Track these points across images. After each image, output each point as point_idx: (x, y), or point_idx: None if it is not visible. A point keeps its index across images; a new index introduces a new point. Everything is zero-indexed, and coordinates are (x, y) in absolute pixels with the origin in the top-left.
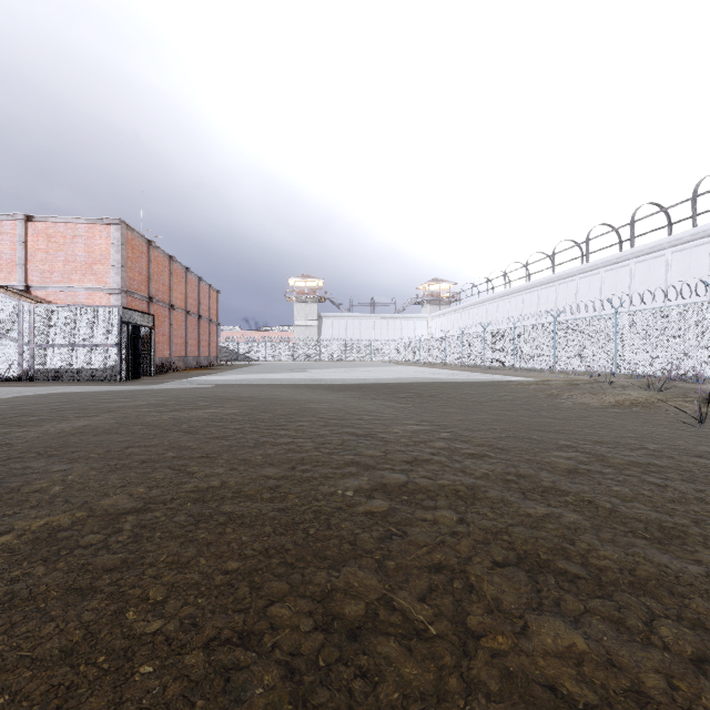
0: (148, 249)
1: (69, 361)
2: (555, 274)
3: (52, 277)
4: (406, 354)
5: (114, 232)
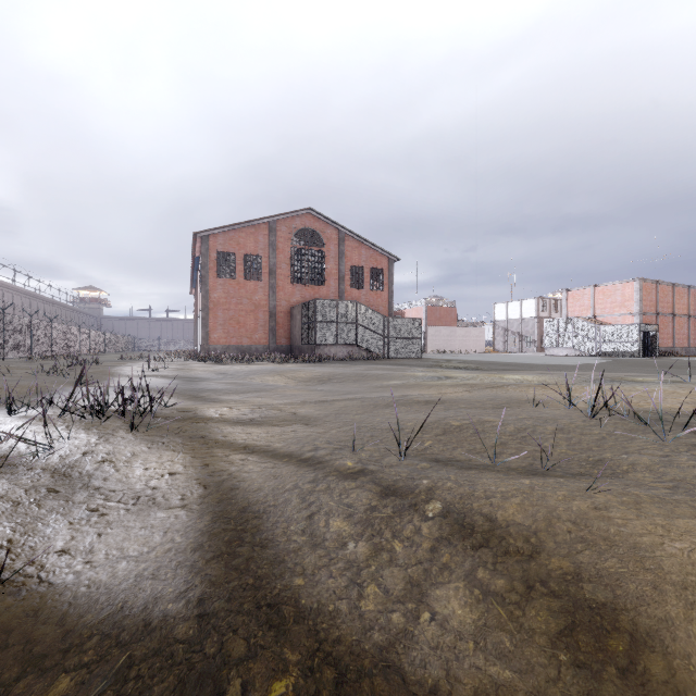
0: (655, 285)
1: (615, 348)
2: None
3: (605, 311)
4: None
5: (635, 285)
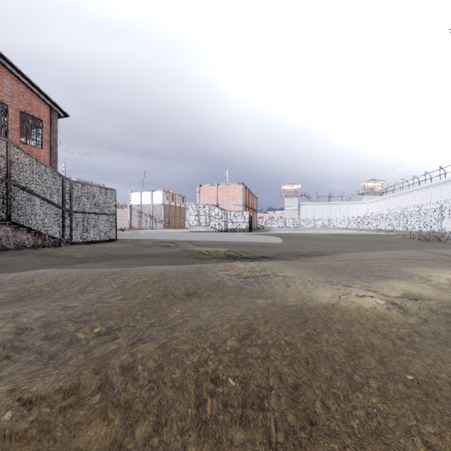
0: (245, 189)
1: (236, 226)
2: (440, 180)
3: (224, 202)
4: (350, 224)
5: (241, 187)
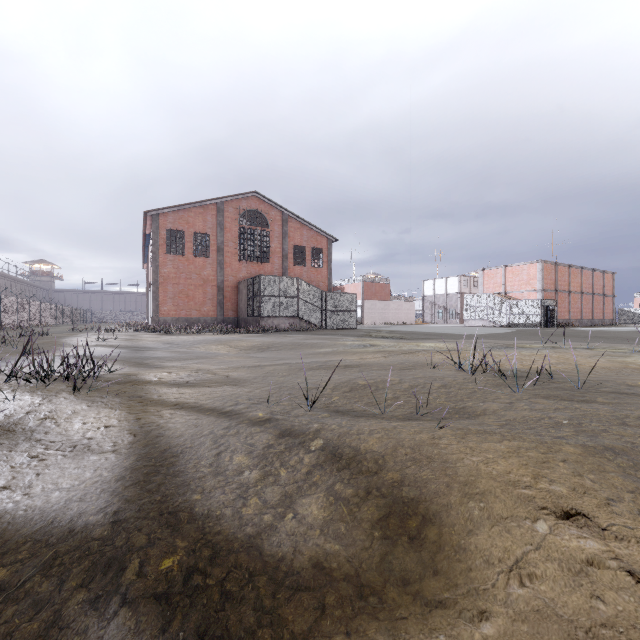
0: (554, 266)
1: (521, 320)
2: None
3: (514, 288)
4: None
5: (538, 266)
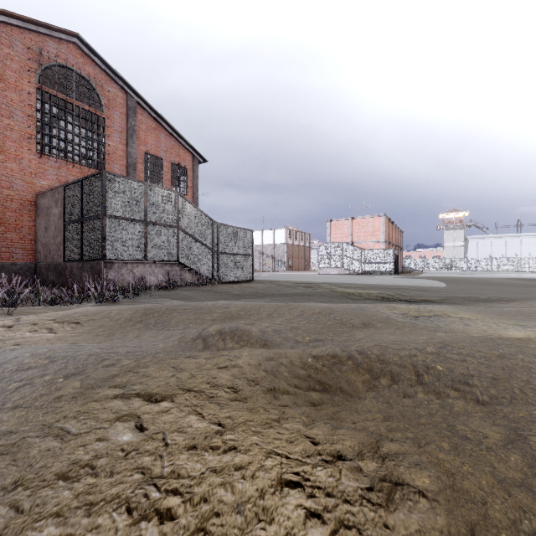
0: (388, 221)
1: (376, 268)
2: None
3: (360, 238)
4: None
5: (382, 219)
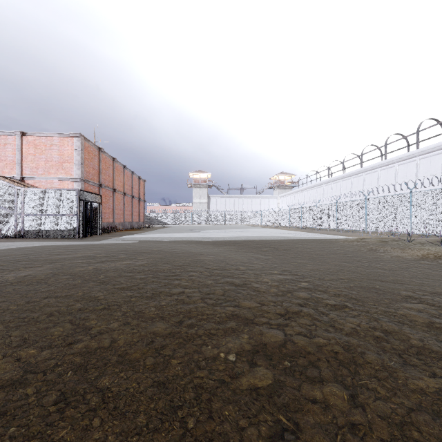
0: (98, 153)
1: (46, 225)
2: (363, 167)
3: (38, 171)
4: (263, 220)
5: (76, 142)
